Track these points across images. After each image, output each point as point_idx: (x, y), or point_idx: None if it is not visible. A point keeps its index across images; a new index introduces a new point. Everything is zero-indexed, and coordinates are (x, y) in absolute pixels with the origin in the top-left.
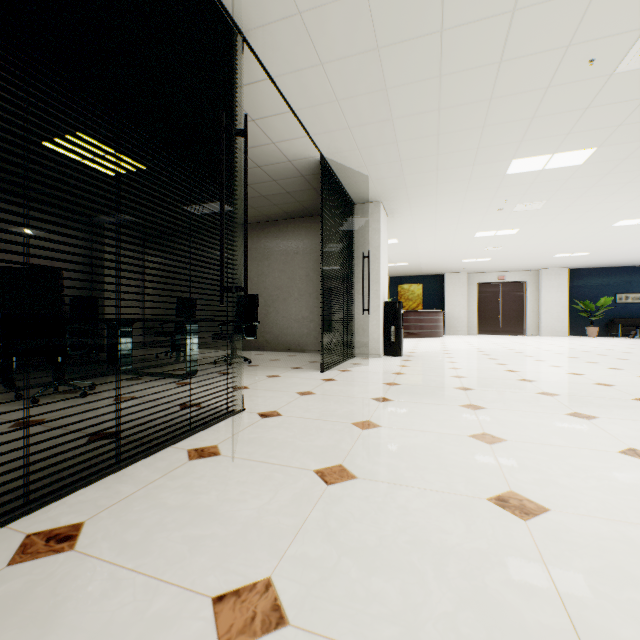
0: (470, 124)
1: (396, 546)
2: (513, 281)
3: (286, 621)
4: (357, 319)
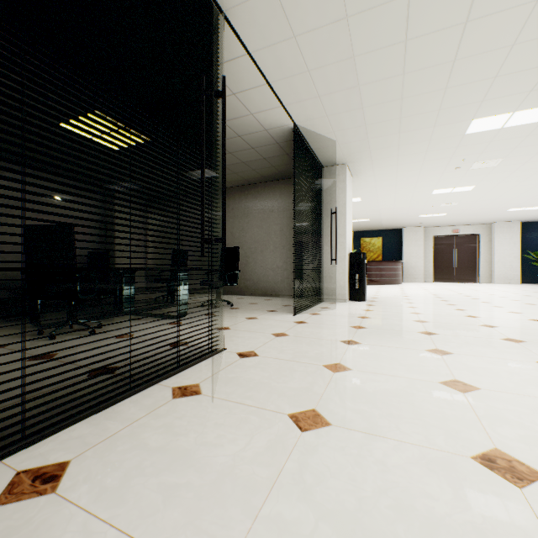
0: (433, 87)
1: (378, 512)
2: (467, 234)
3: None
4: (325, 268)
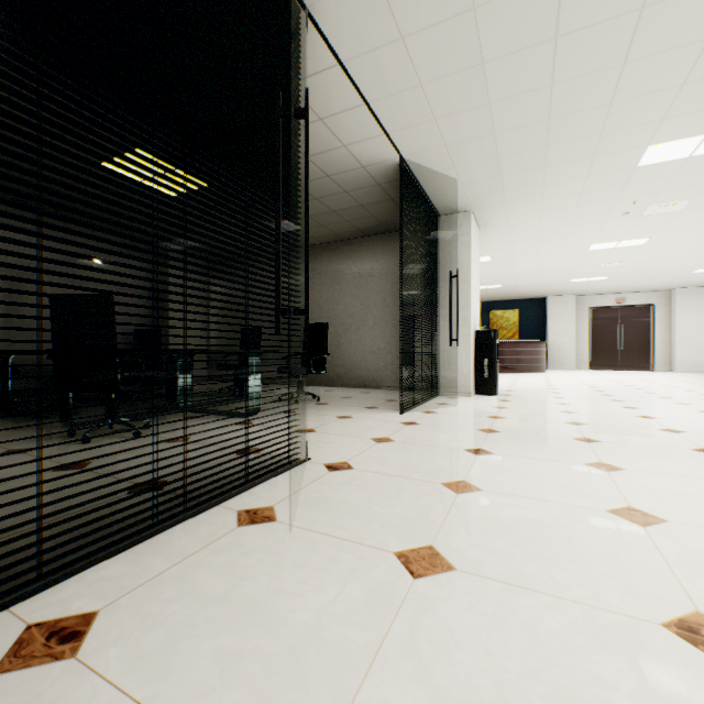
0: (593, 101)
1: None
2: (636, 304)
3: None
4: (442, 351)
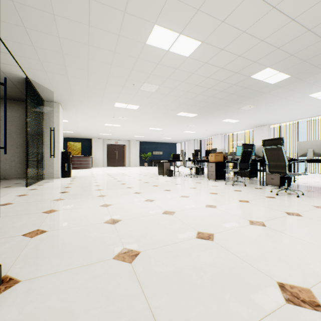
0: (100, 88)
1: (74, 217)
2: (121, 144)
3: (47, 231)
4: (46, 160)
